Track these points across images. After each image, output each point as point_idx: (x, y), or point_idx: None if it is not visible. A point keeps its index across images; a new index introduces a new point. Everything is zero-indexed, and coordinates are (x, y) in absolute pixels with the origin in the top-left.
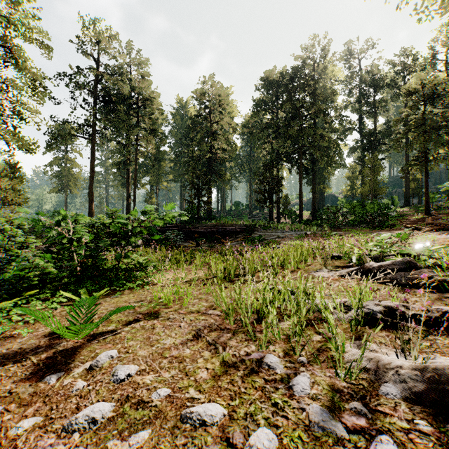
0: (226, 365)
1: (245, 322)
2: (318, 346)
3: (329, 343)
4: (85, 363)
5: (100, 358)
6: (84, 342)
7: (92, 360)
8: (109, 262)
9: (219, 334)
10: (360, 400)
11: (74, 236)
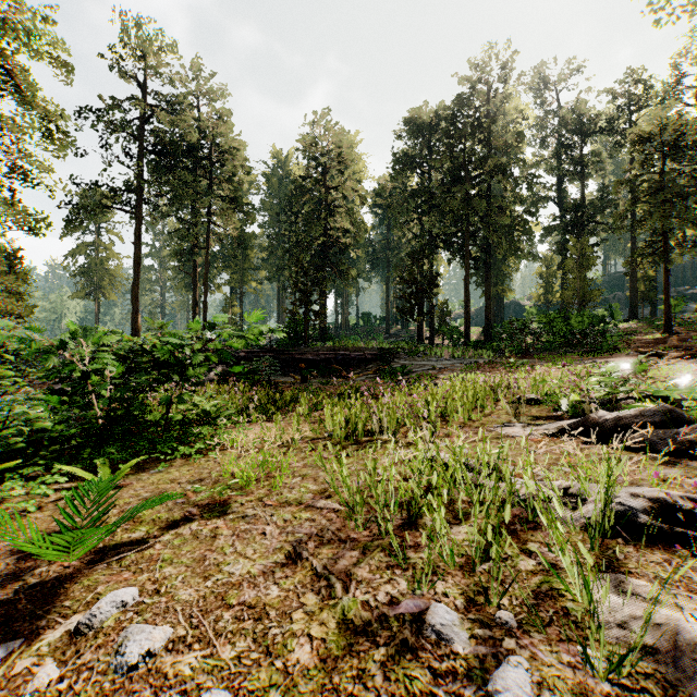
0: (349, 630)
1: (384, 525)
2: (532, 585)
3: (554, 578)
4: (70, 616)
5: (99, 608)
6: (81, 567)
7: (85, 610)
8: (156, 410)
9: (337, 553)
10: None
11: (91, 366)
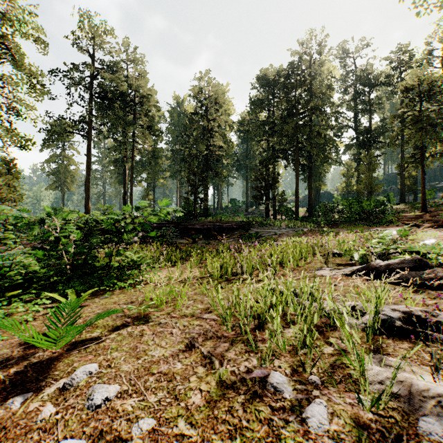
0: (223, 386)
1: (244, 328)
2: (331, 361)
3: (344, 357)
4: (59, 380)
5: (76, 375)
6: (62, 353)
7: (67, 376)
8: (102, 260)
9: (216, 344)
10: (395, 442)
11: (63, 232)
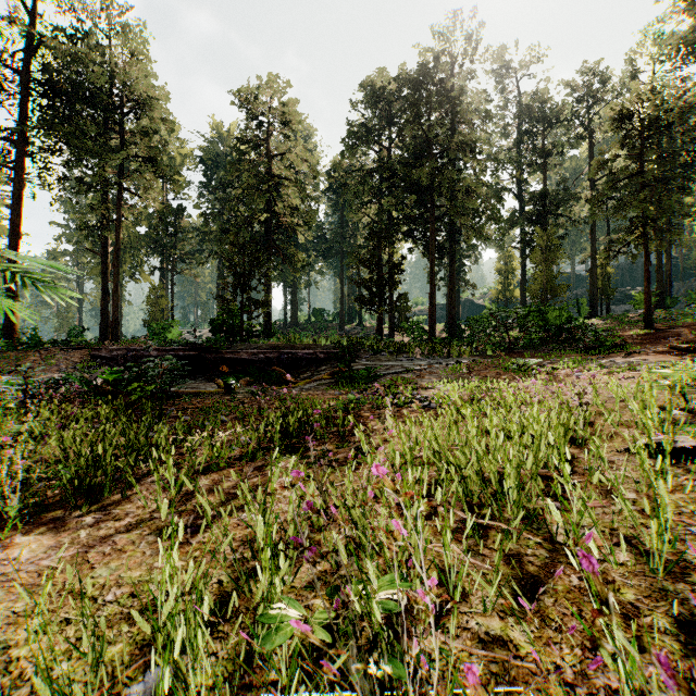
0: None
1: None
2: None
3: None
4: None
5: None
6: None
7: None
8: None
9: None
10: None
11: None
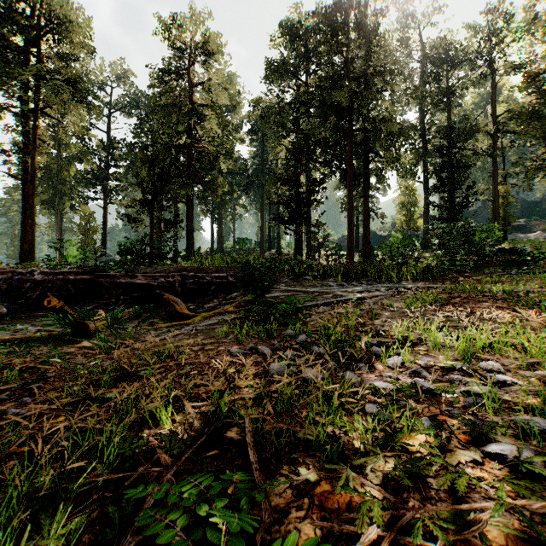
0: None
1: None
2: None
3: None
4: None
5: None
6: None
7: None
8: None
9: None
10: None
11: None
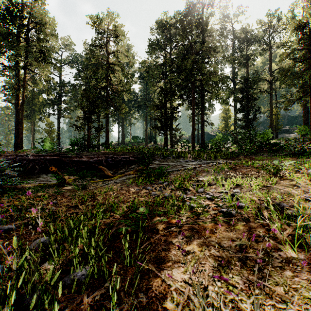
0: None
1: None
2: None
3: None
4: None
5: None
6: None
7: None
8: None
9: None
10: None
11: None
